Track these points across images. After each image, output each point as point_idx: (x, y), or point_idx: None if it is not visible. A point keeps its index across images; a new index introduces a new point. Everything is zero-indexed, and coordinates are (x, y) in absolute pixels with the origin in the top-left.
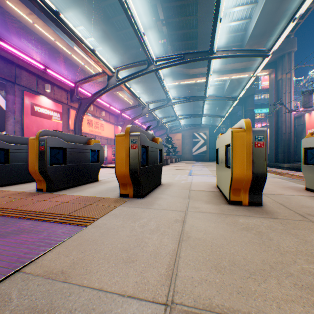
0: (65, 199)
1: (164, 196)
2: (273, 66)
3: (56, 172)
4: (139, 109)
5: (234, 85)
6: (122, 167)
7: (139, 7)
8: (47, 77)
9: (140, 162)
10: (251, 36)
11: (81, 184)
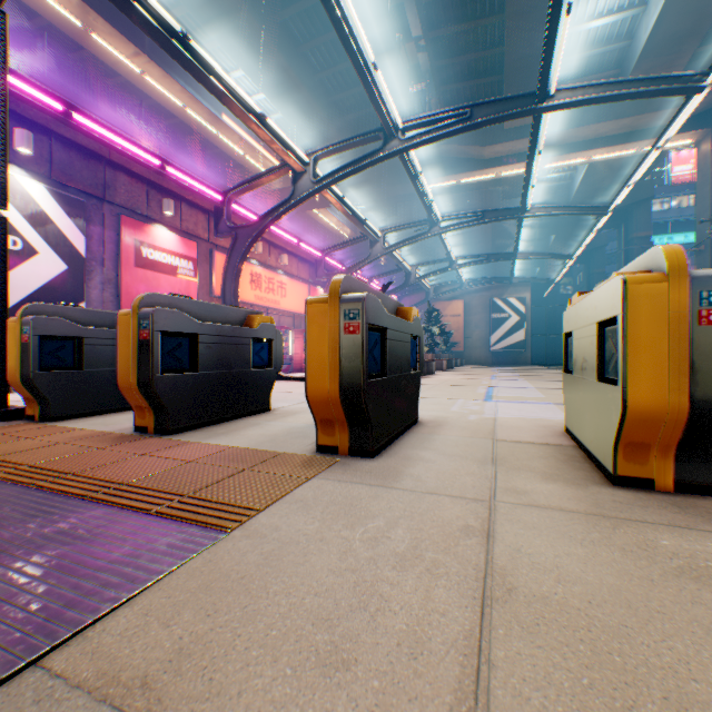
0: (191, 454)
1: (428, 456)
2: (708, 123)
3: (175, 390)
4: (363, 248)
5: (597, 178)
6: (323, 378)
7: (364, 12)
8: (168, 185)
9: (365, 366)
10: (648, 49)
11: (231, 417)
